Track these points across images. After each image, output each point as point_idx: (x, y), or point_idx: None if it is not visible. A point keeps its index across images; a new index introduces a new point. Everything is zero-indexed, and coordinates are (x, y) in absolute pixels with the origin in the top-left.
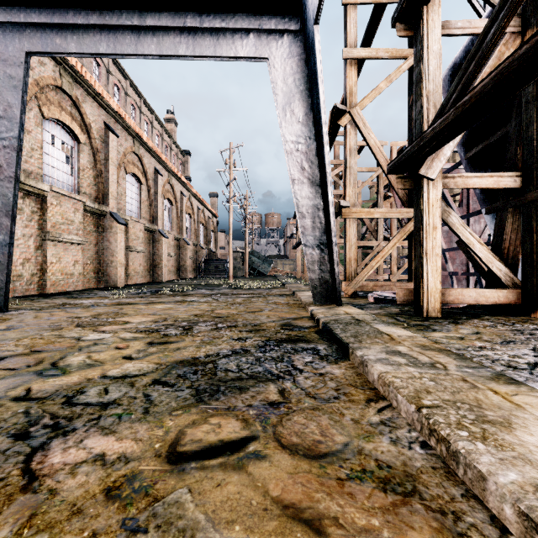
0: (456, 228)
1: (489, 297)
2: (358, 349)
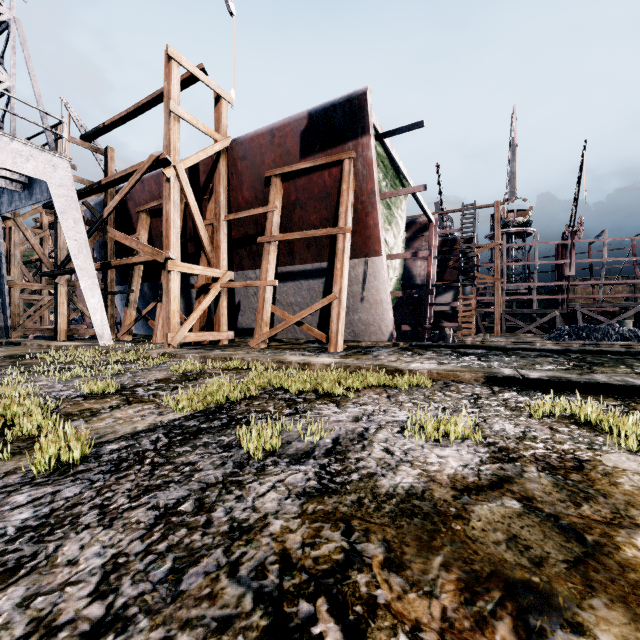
0: (77, 303)
1: (91, 332)
2: (24, 342)
